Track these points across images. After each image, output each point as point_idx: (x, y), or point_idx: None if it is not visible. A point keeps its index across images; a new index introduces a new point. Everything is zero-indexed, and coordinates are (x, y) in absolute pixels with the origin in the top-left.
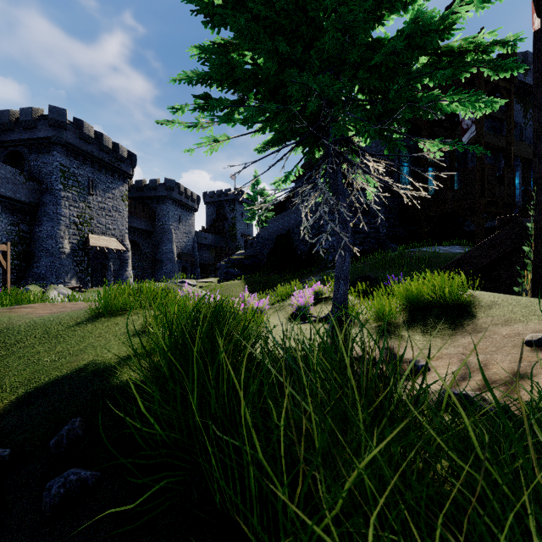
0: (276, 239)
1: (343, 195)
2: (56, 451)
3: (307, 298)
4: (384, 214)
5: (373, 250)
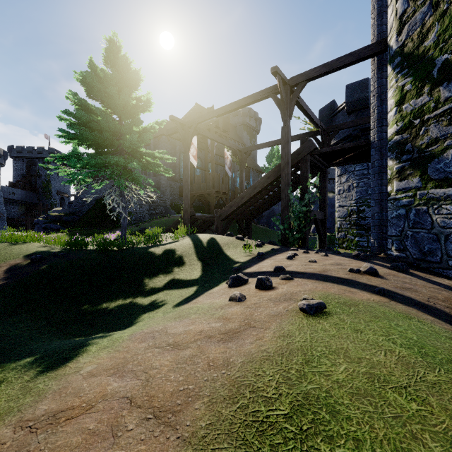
0: (95, 201)
1: (124, 197)
2: (54, 255)
3: (111, 238)
4: (169, 192)
5: (162, 213)
